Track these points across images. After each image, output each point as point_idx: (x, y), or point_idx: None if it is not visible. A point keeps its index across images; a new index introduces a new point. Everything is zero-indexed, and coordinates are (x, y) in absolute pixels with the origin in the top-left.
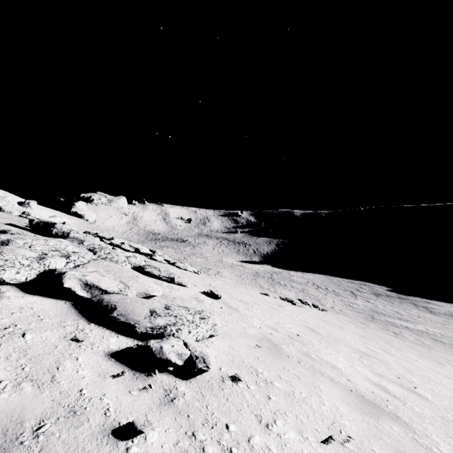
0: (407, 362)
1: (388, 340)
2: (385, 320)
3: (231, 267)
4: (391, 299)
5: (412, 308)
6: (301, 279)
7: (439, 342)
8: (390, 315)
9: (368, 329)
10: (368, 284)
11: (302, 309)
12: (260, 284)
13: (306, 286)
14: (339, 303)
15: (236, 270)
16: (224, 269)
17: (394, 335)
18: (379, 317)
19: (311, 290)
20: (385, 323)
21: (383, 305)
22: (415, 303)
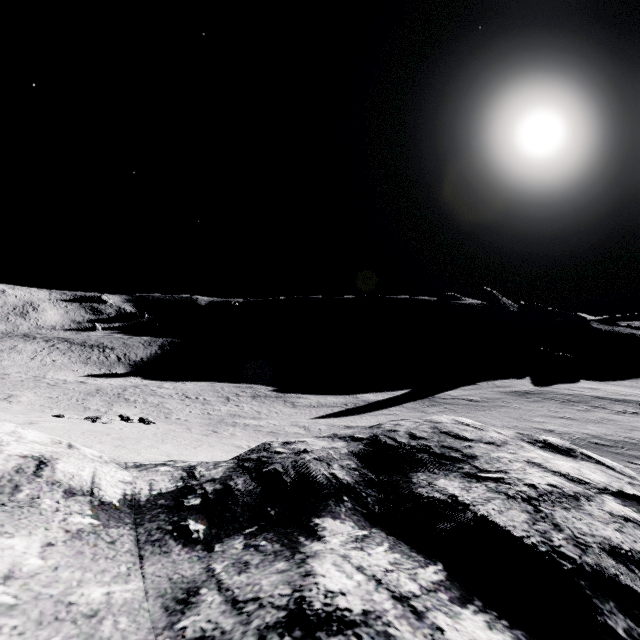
0: (127, 450)
1: (177, 438)
2: (232, 422)
3: (51, 385)
4: (267, 400)
5: (279, 406)
6: (169, 391)
7: (257, 431)
8: (247, 416)
9: (179, 433)
10: (255, 387)
11: (95, 425)
12: (89, 404)
13: (169, 398)
14: (196, 412)
15: (56, 390)
16: (31, 390)
17: (209, 433)
18: (230, 420)
19: (171, 403)
20: (225, 425)
21: (252, 407)
22: (288, 399)
